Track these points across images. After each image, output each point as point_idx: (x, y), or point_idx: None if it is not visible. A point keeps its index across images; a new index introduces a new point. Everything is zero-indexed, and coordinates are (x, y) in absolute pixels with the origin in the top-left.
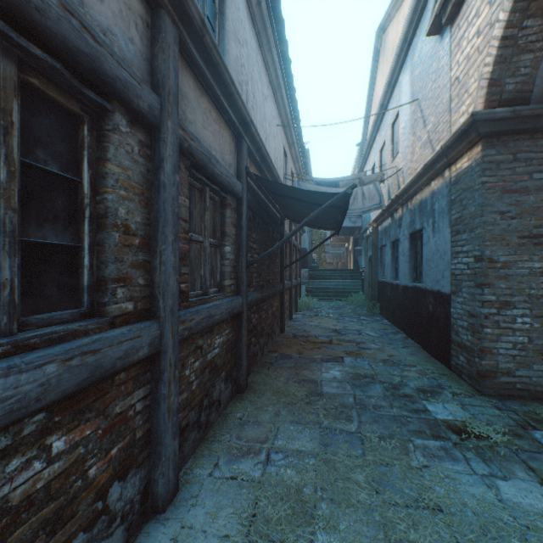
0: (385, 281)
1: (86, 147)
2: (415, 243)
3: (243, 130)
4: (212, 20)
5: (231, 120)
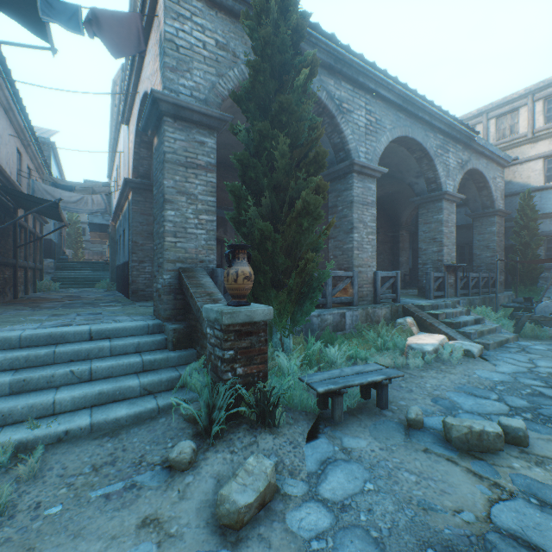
0: (118, 264)
1: None
2: None
3: None
4: None
5: None
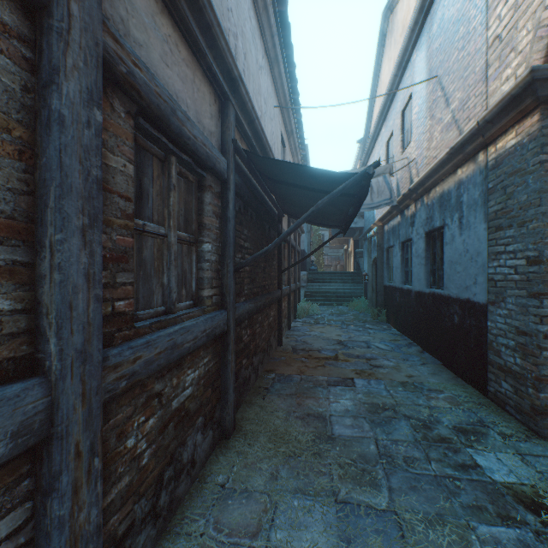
0: (393, 285)
1: None
2: (432, 243)
3: (229, 89)
4: None
5: (211, 70)
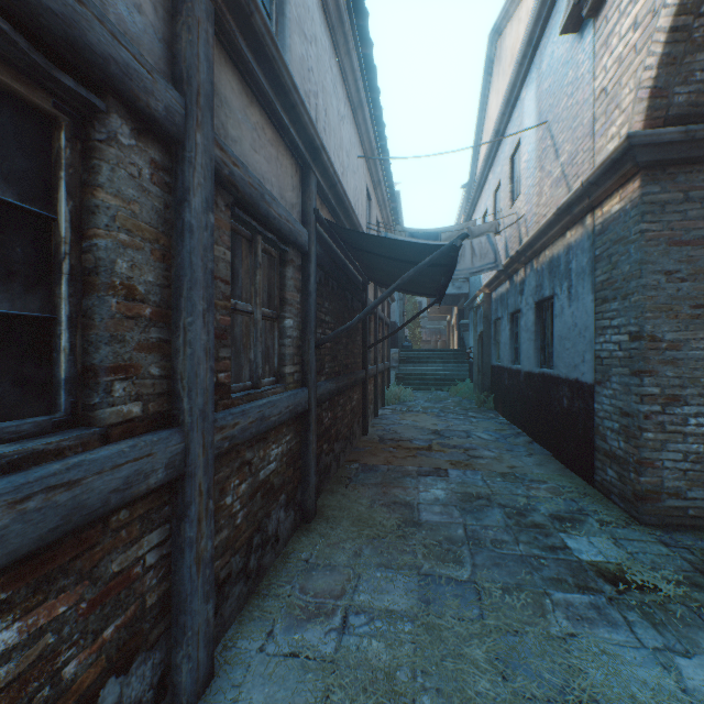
0: (501, 365)
1: (63, 165)
2: (542, 315)
3: (310, 158)
4: (267, 3)
5: (293, 143)
